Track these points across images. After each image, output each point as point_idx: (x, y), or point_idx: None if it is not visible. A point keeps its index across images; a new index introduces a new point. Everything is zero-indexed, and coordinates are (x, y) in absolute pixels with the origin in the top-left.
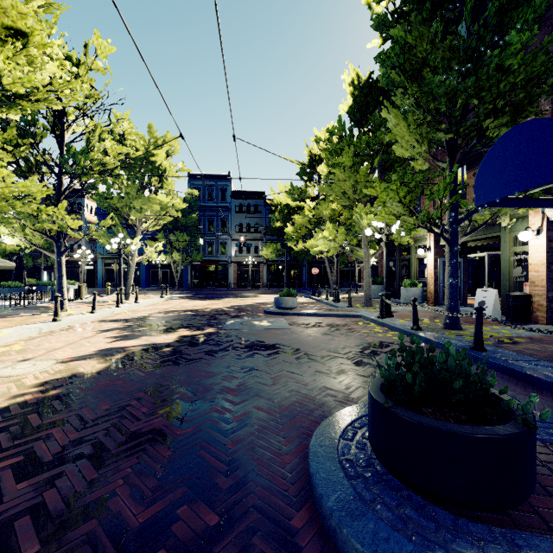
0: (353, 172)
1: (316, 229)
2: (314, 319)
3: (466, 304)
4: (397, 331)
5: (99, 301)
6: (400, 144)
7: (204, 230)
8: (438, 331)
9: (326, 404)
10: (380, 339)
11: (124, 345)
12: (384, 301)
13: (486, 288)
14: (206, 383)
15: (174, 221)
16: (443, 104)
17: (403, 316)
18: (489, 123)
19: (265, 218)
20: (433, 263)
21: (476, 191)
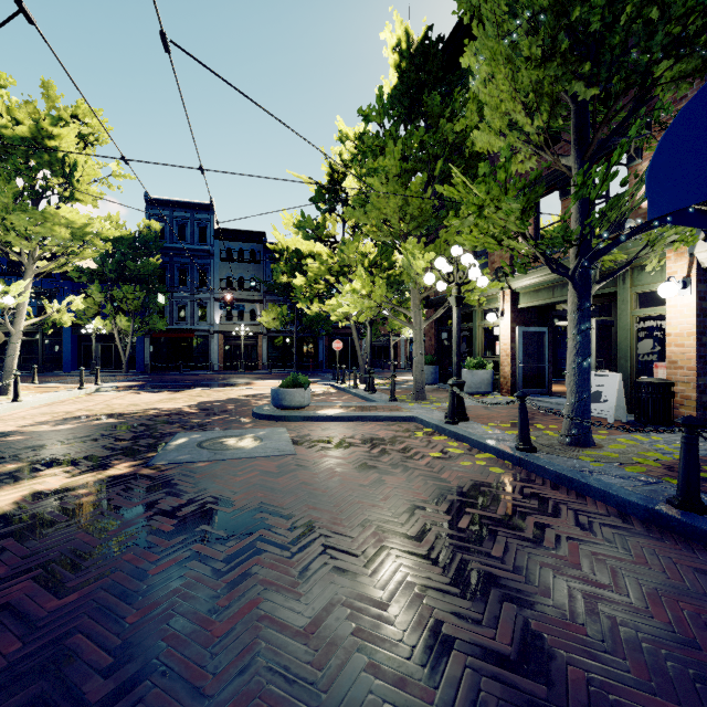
0: (401, 186)
1: (341, 278)
2: (340, 427)
3: (550, 393)
4: (490, 452)
5: None
6: (488, 125)
7: (171, 284)
8: (564, 452)
9: None
10: (470, 474)
11: None
12: (455, 394)
13: (594, 370)
14: None
15: (120, 267)
16: (598, 11)
17: (480, 418)
18: (664, 71)
19: (266, 270)
20: (509, 333)
21: (651, 190)
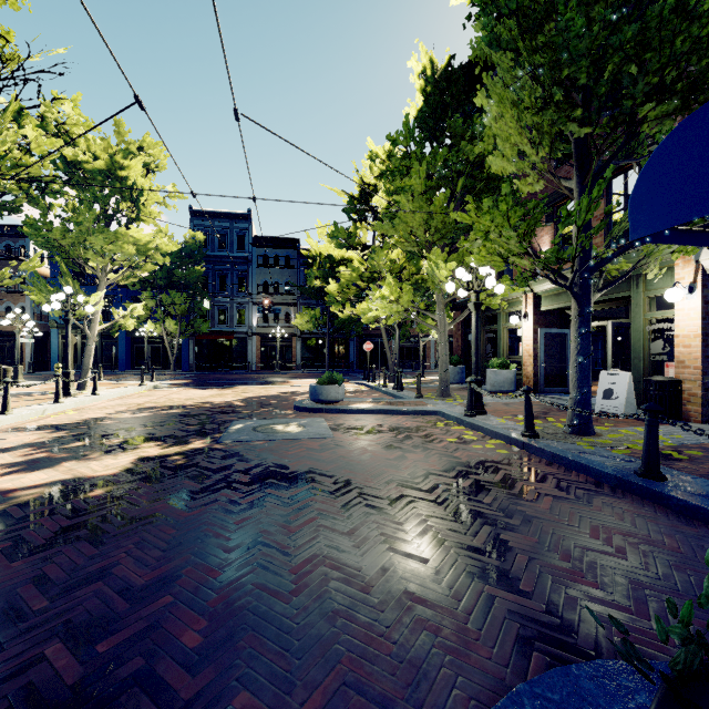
0: (426, 202)
1: (371, 285)
2: (370, 418)
3: None
4: (500, 438)
5: (35, 392)
6: (501, 152)
7: (213, 289)
8: (564, 438)
9: (420, 667)
10: (479, 454)
11: (15, 484)
12: (474, 390)
13: (610, 370)
14: (139, 597)
15: (169, 275)
16: (584, 71)
17: (498, 412)
18: (648, 111)
19: (300, 274)
20: (531, 335)
21: (633, 216)
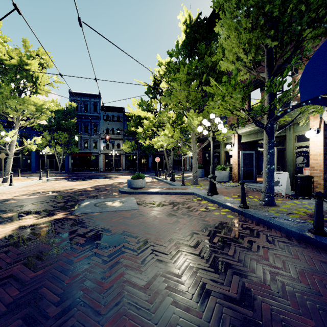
0: (186, 86)
1: (159, 128)
2: (159, 197)
3: (256, 181)
4: (228, 208)
5: None
6: (227, 58)
7: (81, 131)
8: (261, 208)
9: None
10: (218, 218)
11: None
12: (212, 182)
13: (276, 171)
14: None
15: (57, 124)
16: (277, 7)
17: (223, 193)
18: (308, 33)
19: (124, 125)
20: (236, 154)
21: (302, 88)
